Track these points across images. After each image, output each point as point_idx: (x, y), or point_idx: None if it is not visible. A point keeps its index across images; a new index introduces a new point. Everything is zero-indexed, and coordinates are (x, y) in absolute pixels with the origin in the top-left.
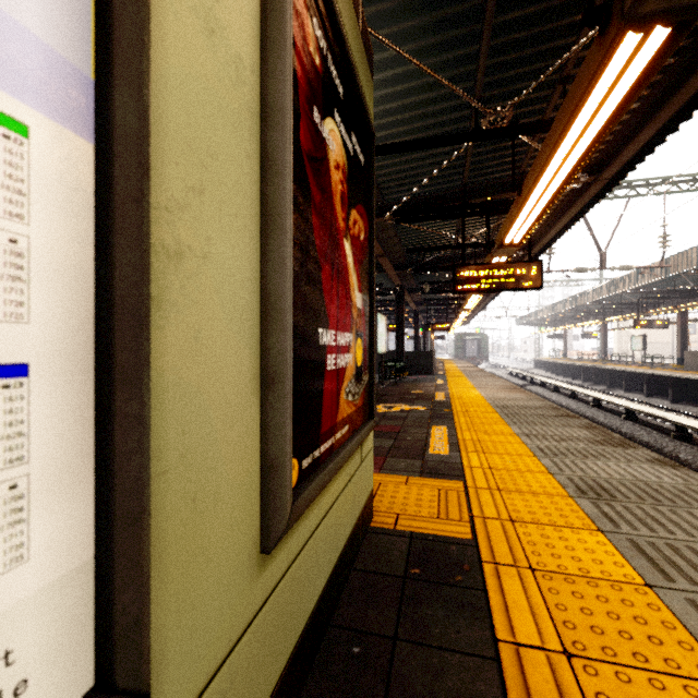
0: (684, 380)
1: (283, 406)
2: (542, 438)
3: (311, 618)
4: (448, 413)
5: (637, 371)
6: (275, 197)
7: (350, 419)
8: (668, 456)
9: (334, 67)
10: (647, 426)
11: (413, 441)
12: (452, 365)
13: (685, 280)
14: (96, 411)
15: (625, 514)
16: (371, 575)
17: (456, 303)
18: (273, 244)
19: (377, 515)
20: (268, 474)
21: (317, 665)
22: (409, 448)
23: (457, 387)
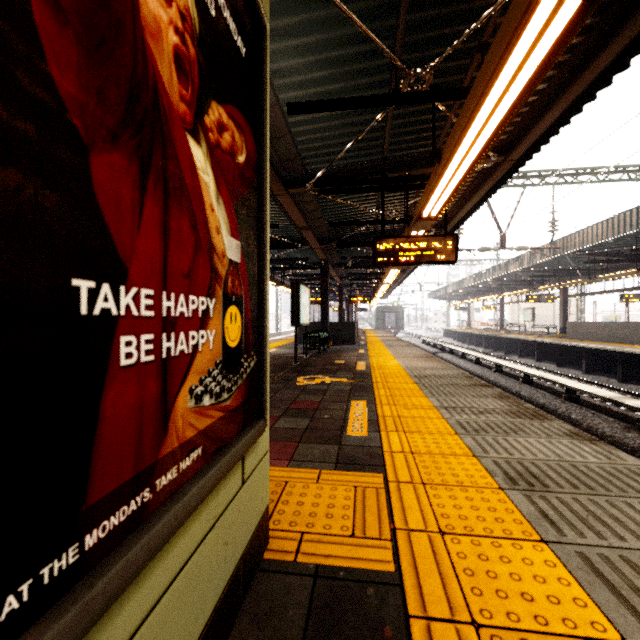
0: (567, 346)
1: None
2: (461, 412)
3: None
4: (368, 385)
5: (529, 339)
6: None
7: (209, 434)
8: (561, 417)
9: None
10: (541, 389)
11: (331, 419)
12: (372, 335)
13: (567, 261)
14: None
15: (564, 511)
16: None
17: (376, 278)
18: None
19: (276, 536)
20: None
21: None
22: (326, 429)
23: (377, 357)
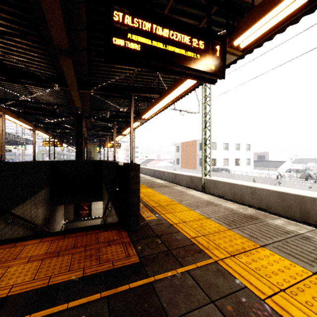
0: None
1: None
2: None
3: None
4: None
5: None
6: None
7: None
8: None
9: None
10: None
11: None
12: None
13: None
14: None
15: None
16: None
17: None
18: None
19: None
20: None
21: None
22: None
23: None
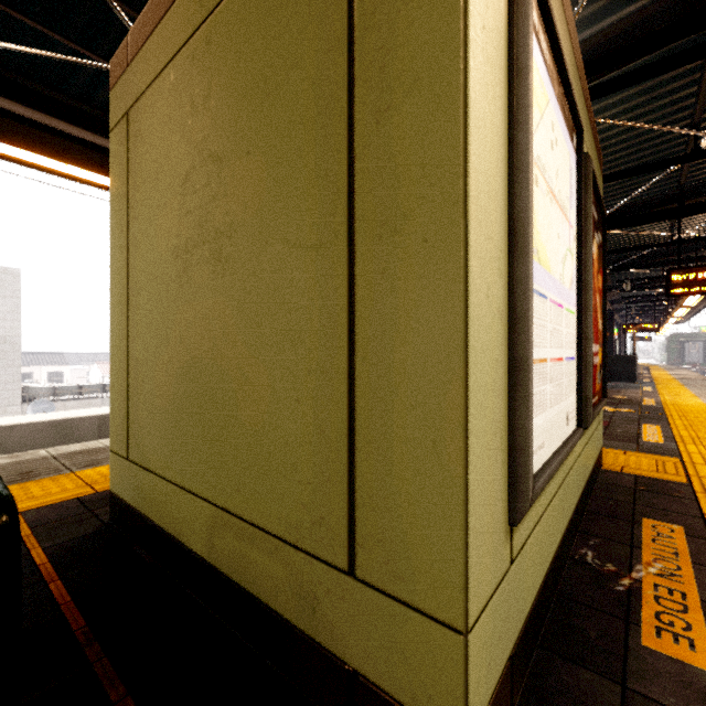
0: None
1: (591, 376)
2: None
3: (588, 479)
4: (661, 416)
5: None
6: (588, 298)
7: (597, 393)
8: None
9: (594, 211)
10: None
11: (624, 432)
12: (662, 373)
13: None
14: (577, 368)
15: None
16: (610, 485)
17: (668, 299)
18: (588, 315)
19: (605, 465)
20: (586, 400)
21: (591, 503)
22: (621, 436)
23: (671, 395)
